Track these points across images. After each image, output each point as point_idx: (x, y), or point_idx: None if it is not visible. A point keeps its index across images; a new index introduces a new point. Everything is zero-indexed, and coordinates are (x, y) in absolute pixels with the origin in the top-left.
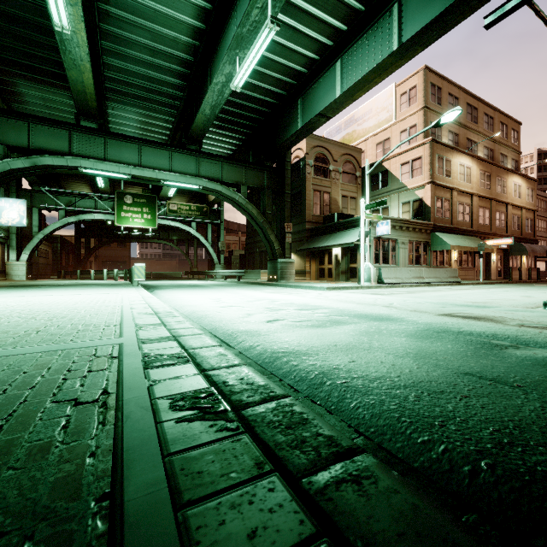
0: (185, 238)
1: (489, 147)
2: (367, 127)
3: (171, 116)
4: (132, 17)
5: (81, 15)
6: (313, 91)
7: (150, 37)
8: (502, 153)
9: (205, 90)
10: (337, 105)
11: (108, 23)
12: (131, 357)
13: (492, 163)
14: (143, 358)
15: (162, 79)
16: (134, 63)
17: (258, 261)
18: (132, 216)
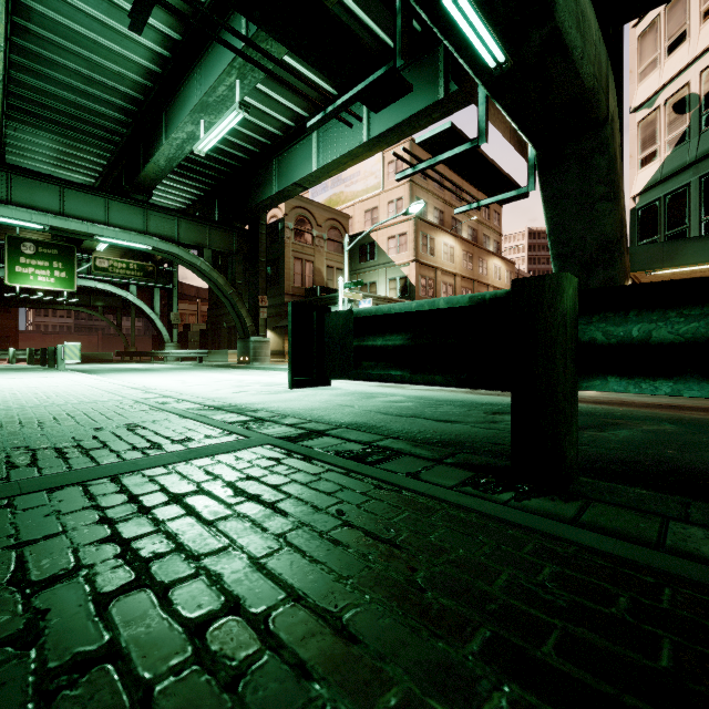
0: (117, 304)
1: (473, 227)
2: (356, 191)
3: (106, 151)
4: (63, 41)
5: (1, 46)
6: (289, 155)
7: (86, 65)
8: (486, 234)
9: (158, 134)
10: (313, 178)
11: (26, 39)
12: (148, 402)
13: (474, 244)
14: (156, 402)
15: (98, 111)
16: (58, 87)
17: (226, 338)
18: (34, 273)
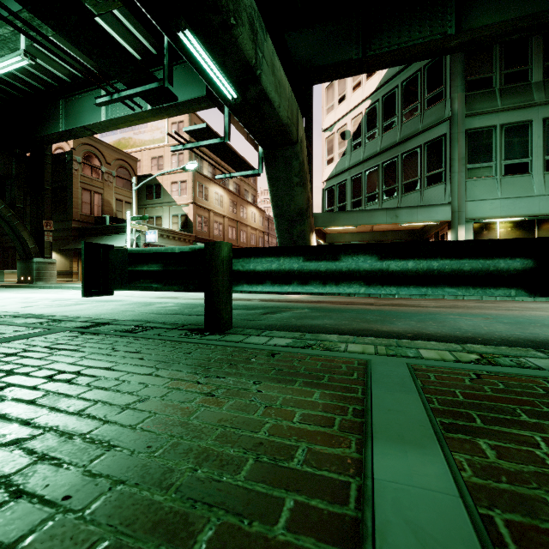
0: None
1: (237, 183)
2: (144, 139)
3: None
4: None
5: None
6: (78, 100)
7: None
8: (246, 189)
9: None
10: (102, 126)
11: None
12: None
13: (238, 195)
14: None
15: None
16: None
17: (1, 258)
18: None
